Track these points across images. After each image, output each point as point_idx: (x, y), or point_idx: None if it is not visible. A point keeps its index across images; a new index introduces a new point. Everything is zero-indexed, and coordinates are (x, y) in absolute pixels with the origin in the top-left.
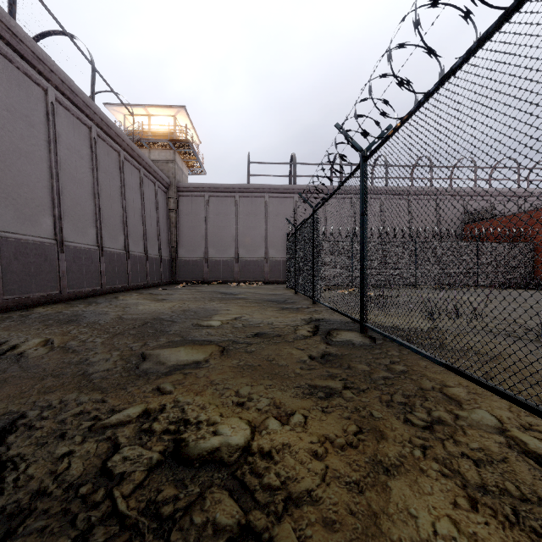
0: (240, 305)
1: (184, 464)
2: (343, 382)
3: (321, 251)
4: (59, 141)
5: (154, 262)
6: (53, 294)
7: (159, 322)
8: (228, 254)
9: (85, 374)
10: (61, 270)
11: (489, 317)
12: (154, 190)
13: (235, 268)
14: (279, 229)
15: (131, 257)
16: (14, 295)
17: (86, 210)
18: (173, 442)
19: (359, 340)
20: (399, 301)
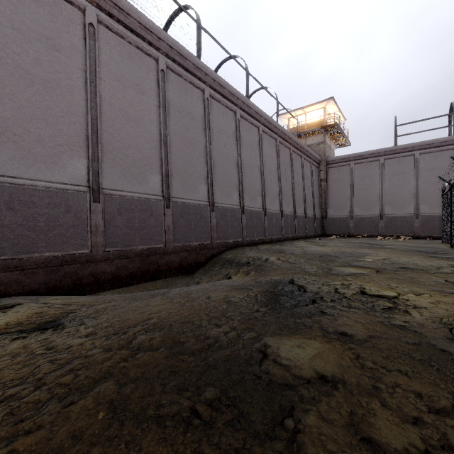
0: (387, 252)
1: (367, 295)
2: None
3: None
4: (263, 153)
5: (310, 220)
6: (262, 239)
7: (329, 256)
8: (372, 211)
9: (306, 271)
10: (265, 226)
11: None
12: (310, 168)
13: (380, 223)
14: (433, 184)
15: (297, 216)
16: (249, 238)
17: (275, 190)
18: (360, 291)
19: None
20: None
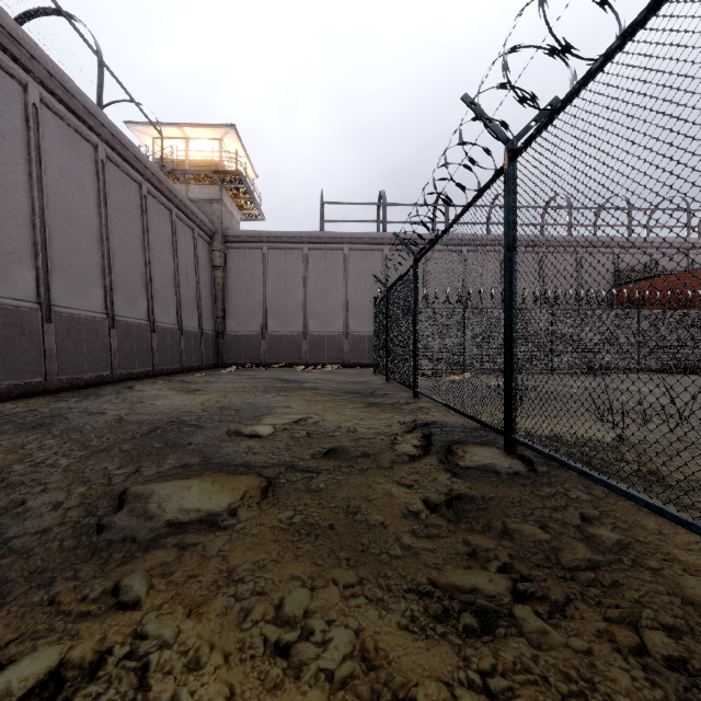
0: (306, 399)
1: None
2: (507, 578)
3: (421, 323)
4: (46, 160)
5: (192, 337)
6: (34, 382)
7: (177, 427)
8: (293, 327)
9: None
10: (47, 348)
11: (693, 419)
12: (192, 240)
13: (304, 345)
14: (364, 294)
15: (158, 329)
16: None
17: (89, 262)
18: None
19: (505, 464)
20: (540, 393)
